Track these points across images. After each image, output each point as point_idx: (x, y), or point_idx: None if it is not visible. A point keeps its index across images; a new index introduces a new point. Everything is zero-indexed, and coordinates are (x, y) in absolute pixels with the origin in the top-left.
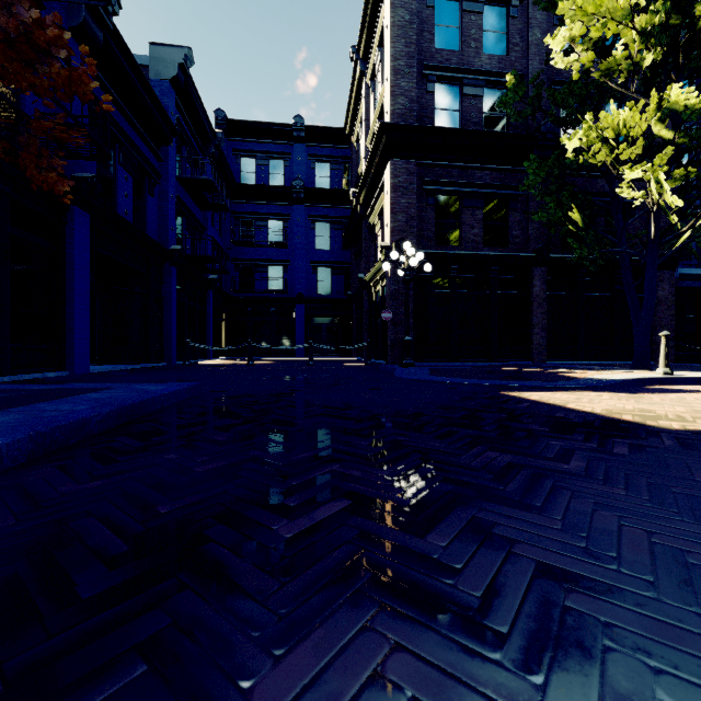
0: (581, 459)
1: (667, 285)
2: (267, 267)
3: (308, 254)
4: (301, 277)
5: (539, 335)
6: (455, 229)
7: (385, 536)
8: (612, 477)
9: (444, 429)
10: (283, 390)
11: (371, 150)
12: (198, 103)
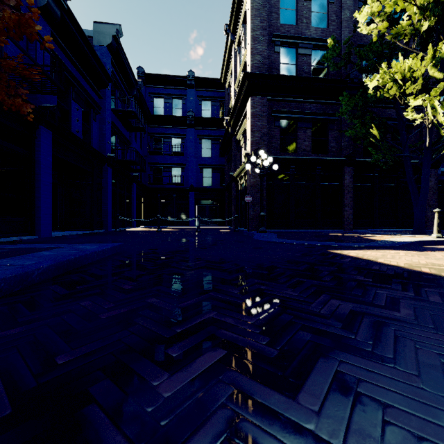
0: (407, 307)
1: (433, 178)
2: (171, 168)
3: (197, 160)
4: (193, 175)
5: (348, 212)
6: (293, 142)
7: (257, 395)
8: (441, 325)
9: (293, 280)
10: (178, 248)
11: (238, 91)
12: (126, 61)
